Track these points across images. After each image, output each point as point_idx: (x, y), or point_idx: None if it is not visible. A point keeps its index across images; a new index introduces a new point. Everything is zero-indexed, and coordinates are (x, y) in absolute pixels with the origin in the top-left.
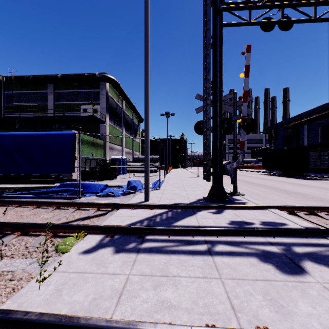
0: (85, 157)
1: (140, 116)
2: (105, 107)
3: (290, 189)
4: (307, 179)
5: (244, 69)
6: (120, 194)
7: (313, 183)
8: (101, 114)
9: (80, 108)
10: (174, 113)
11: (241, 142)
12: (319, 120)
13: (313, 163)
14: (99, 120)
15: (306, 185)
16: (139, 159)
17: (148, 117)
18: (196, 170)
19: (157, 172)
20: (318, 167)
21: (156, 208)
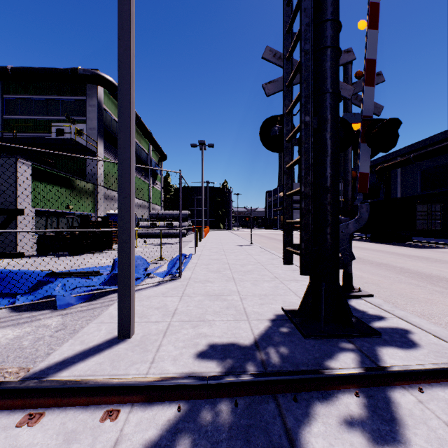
0: (51, 210)
1: (160, 150)
2: (96, 127)
3: (418, 270)
4: (414, 247)
5: (369, 11)
6: (74, 299)
7: (432, 254)
8: (89, 139)
9: (52, 127)
10: (213, 144)
11: (361, 174)
12: (420, 161)
13: (422, 222)
14: (85, 147)
15: (430, 259)
16: (159, 216)
17: (130, 84)
18: (245, 232)
19: (187, 237)
20: (428, 229)
21: (132, 399)
